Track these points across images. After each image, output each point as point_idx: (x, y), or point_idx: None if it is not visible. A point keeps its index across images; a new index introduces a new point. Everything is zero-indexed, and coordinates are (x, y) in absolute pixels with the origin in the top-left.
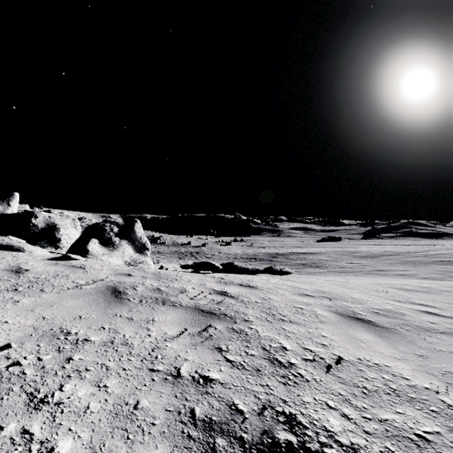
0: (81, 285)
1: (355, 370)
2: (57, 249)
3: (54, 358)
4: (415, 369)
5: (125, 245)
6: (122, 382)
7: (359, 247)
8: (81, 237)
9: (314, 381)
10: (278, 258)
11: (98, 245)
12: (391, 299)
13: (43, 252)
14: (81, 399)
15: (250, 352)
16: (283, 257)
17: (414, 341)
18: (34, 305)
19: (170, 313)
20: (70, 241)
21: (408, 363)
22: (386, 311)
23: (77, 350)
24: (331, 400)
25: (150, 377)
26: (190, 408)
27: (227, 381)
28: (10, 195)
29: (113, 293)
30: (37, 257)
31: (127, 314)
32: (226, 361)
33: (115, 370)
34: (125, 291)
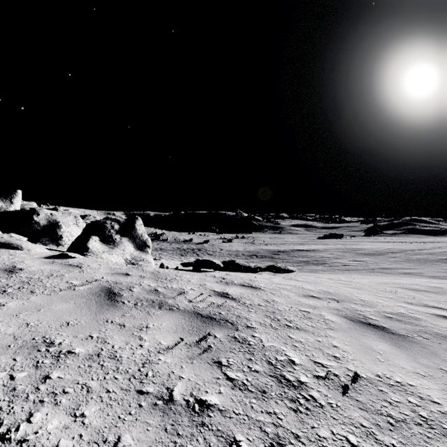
0: (74, 286)
1: (376, 391)
2: (59, 246)
3: (29, 376)
4: (444, 389)
5: (126, 242)
6: (103, 409)
7: (361, 244)
8: (81, 234)
9: (329, 407)
10: (280, 255)
11: (98, 242)
12: (402, 301)
13: (42, 250)
14: (51, 434)
15: (254, 368)
16: (285, 254)
17: (436, 352)
18: (20, 309)
19: (166, 318)
20: (72, 238)
21: (435, 381)
22: (399, 315)
23: (57, 366)
24: (352, 435)
25: (137, 402)
26: (181, 446)
27: (227, 408)
28: (13, 193)
29: (107, 295)
30: (34, 255)
31: (119, 320)
32: (226, 379)
33: (96, 392)
34: (120, 293)
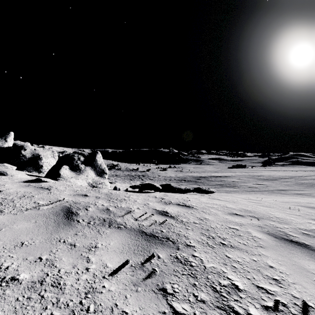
0: (39, 206)
1: None
2: (40, 173)
3: None
4: None
5: (89, 170)
6: None
7: (260, 172)
8: (56, 164)
9: None
10: (201, 180)
11: (68, 170)
12: (309, 218)
13: (23, 175)
14: None
15: (200, 296)
16: (205, 179)
17: None
18: None
19: (114, 237)
20: (50, 167)
21: None
22: (313, 232)
23: None
24: None
25: None
26: None
27: None
28: (7, 134)
29: (66, 214)
30: (15, 180)
31: (71, 239)
32: (172, 314)
33: None
34: (77, 212)
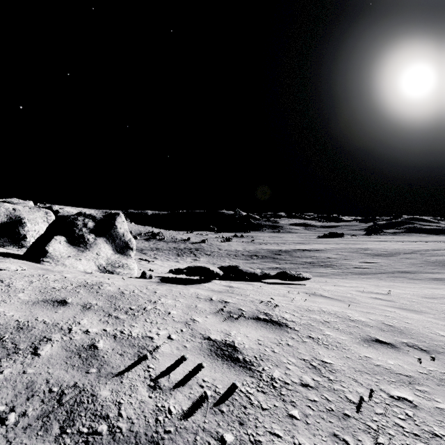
0: None
1: None
2: (21, 248)
3: None
4: None
5: (102, 244)
6: None
7: (364, 243)
8: (43, 234)
9: None
10: (282, 256)
11: (63, 244)
12: None
13: None
14: None
15: None
16: (287, 254)
17: None
18: None
19: None
20: None
21: None
22: None
23: None
24: None
25: None
26: None
27: None
28: None
29: None
30: None
31: None
32: None
33: None
34: None
